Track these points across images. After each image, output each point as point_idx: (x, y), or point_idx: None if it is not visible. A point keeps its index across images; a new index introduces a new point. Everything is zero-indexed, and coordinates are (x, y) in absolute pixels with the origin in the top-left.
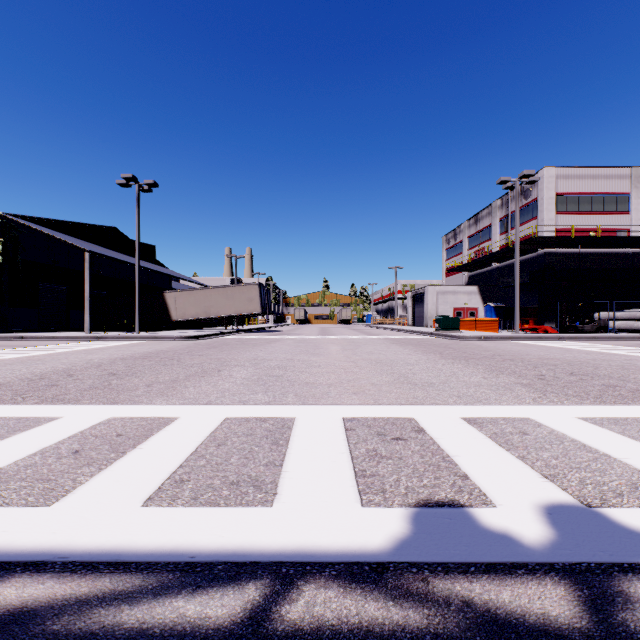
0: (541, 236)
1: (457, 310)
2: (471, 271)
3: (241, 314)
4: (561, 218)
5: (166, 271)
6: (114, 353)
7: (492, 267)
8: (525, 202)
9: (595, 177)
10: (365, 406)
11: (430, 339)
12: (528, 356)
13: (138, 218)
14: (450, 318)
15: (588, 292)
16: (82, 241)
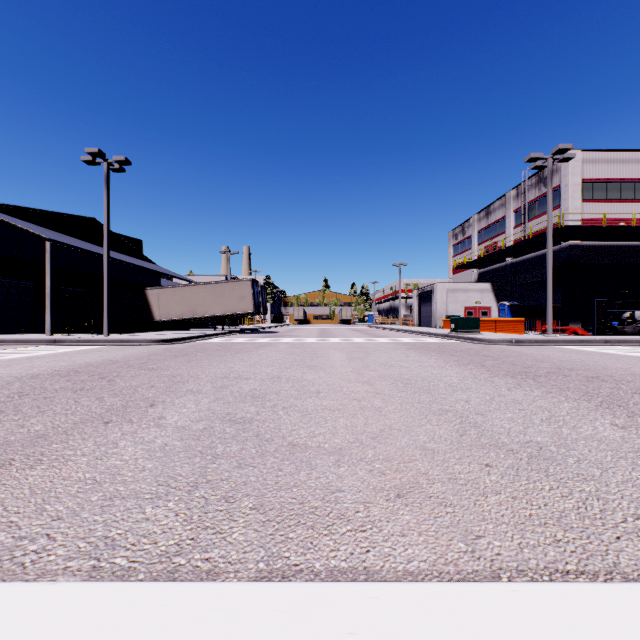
0: (568, 225)
1: (468, 309)
2: (481, 268)
3: (232, 313)
4: (587, 207)
5: (151, 266)
6: (39, 365)
7: (506, 263)
8: (545, 190)
9: (625, 161)
10: (458, 590)
11: (449, 343)
12: (611, 371)
13: (107, 201)
14: (469, 318)
15: (617, 289)
16: (51, 231)
